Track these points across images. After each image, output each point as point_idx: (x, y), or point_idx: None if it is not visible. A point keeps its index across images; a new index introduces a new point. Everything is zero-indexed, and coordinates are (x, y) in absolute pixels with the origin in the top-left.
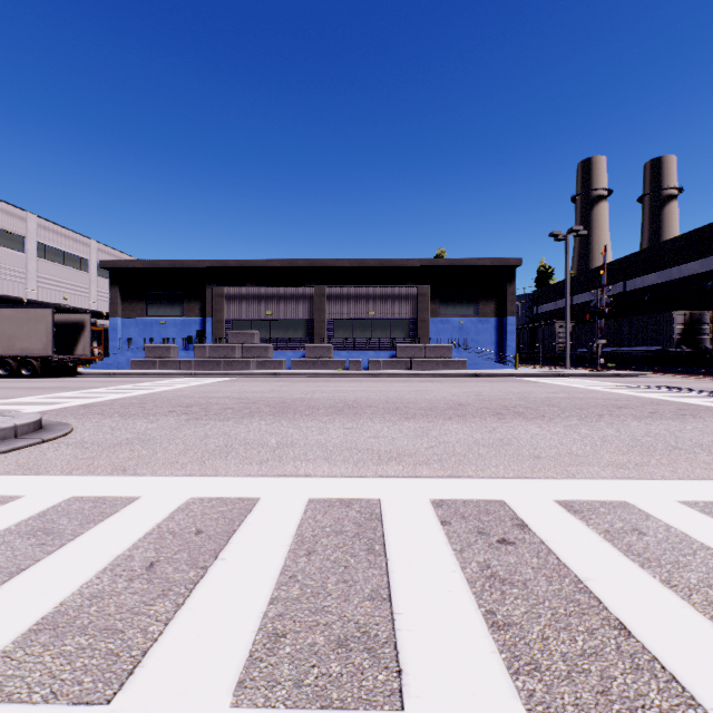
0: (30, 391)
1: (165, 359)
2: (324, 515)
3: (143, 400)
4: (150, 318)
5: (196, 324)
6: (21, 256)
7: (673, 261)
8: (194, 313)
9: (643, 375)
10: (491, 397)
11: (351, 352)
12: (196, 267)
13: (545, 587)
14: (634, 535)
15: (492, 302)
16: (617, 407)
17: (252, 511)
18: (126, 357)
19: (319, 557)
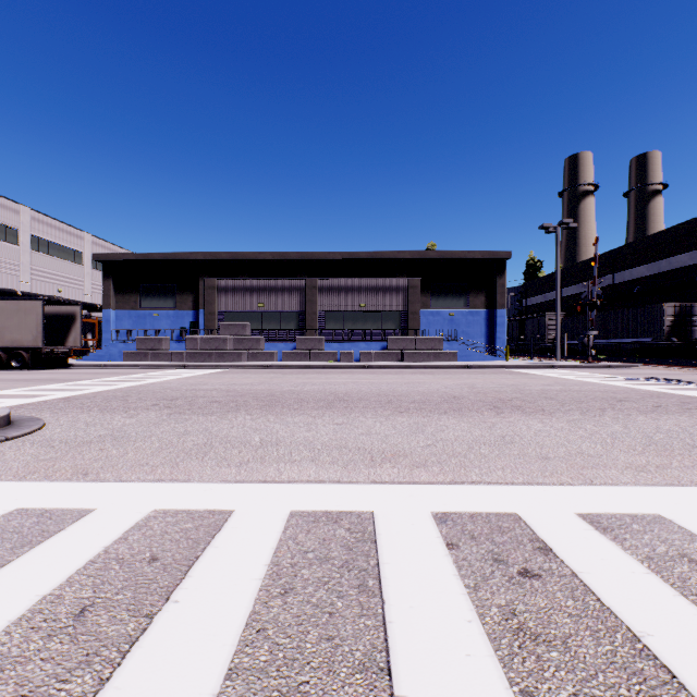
0: (15, 383)
1: (157, 351)
2: (307, 534)
3: (127, 393)
4: (144, 310)
5: (189, 316)
6: (15, 249)
7: (662, 253)
8: (187, 305)
9: (634, 367)
10: (486, 389)
11: (342, 344)
12: (189, 260)
13: (593, 649)
14: (684, 563)
15: (483, 294)
16: (617, 400)
17: (222, 529)
18: (118, 348)
19: (297, 598)
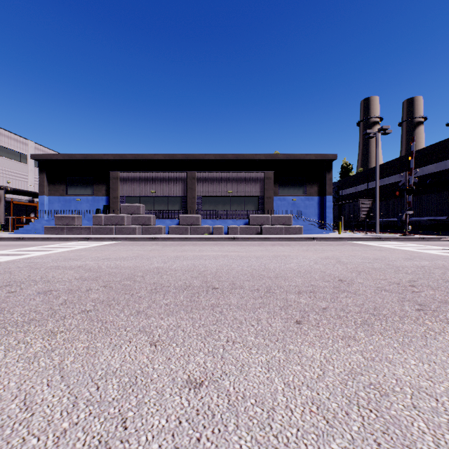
0: None
1: (71, 226)
2: None
3: None
4: (69, 196)
5: (103, 201)
6: None
7: (448, 155)
8: (101, 193)
9: (443, 239)
10: (359, 265)
11: (215, 221)
12: (103, 159)
13: None
14: None
15: (316, 185)
16: None
17: None
18: (42, 224)
19: None
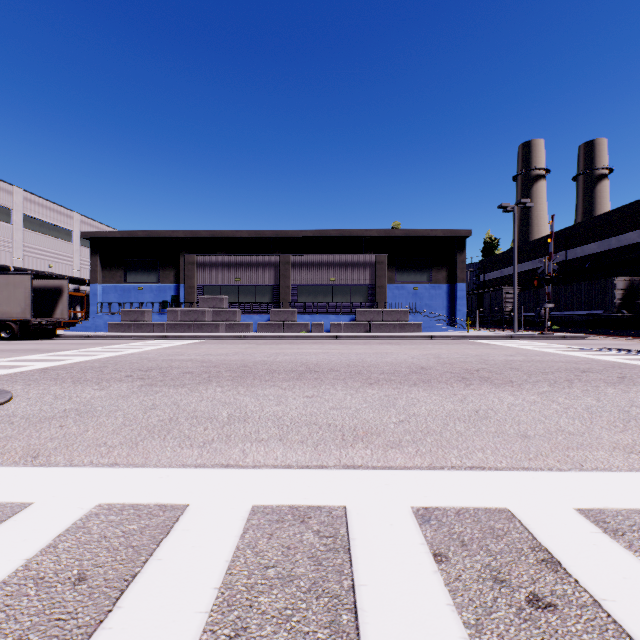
0: None
1: (140, 322)
2: (269, 540)
3: (105, 363)
4: (129, 284)
5: (171, 290)
6: (8, 227)
7: (612, 231)
8: (169, 280)
9: (588, 338)
10: (451, 359)
11: (314, 316)
12: (171, 238)
13: None
14: None
15: (444, 270)
16: (581, 371)
17: (170, 533)
18: (103, 320)
19: None
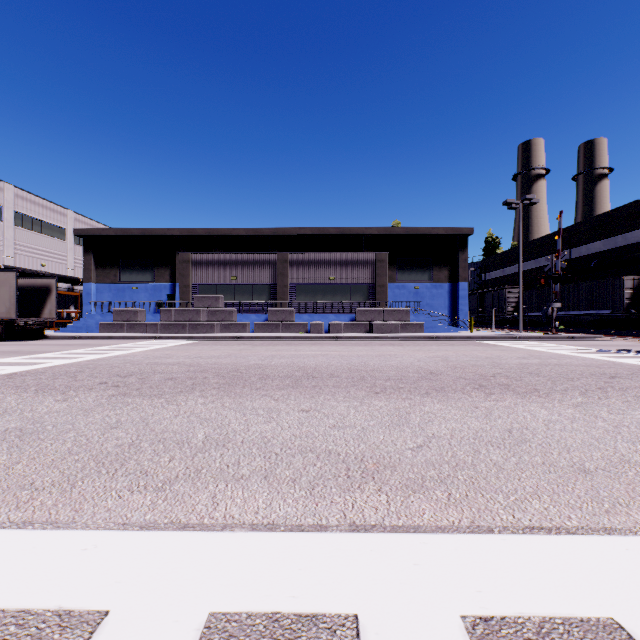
0: None
1: (132, 322)
2: None
3: (83, 367)
4: (123, 283)
5: (166, 289)
6: None
7: (618, 229)
8: (164, 279)
9: (598, 338)
10: (461, 363)
11: (312, 316)
12: (166, 236)
13: None
14: None
15: (446, 268)
16: (609, 376)
17: None
18: (95, 320)
19: None
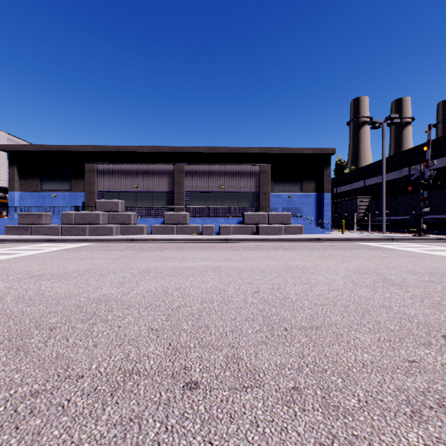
0: None
1: (37, 225)
2: None
3: None
4: (44, 192)
5: (82, 197)
6: None
7: None
8: (80, 188)
9: None
10: (428, 290)
11: (205, 219)
12: (81, 151)
13: None
14: None
15: (313, 182)
16: None
17: None
18: (3, 223)
19: None
